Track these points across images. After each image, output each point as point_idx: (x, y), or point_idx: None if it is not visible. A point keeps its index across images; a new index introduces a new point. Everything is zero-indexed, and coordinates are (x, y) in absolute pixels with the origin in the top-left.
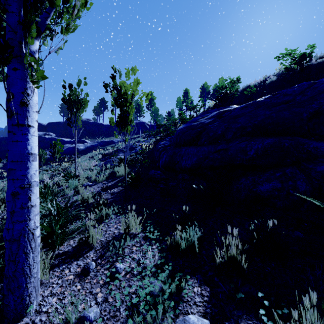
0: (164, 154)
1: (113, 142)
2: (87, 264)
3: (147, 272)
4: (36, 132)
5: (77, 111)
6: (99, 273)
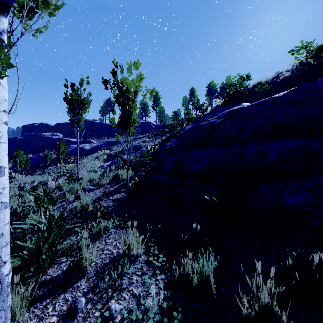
0: (171, 157)
1: (118, 142)
2: (74, 301)
3: (149, 321)
4: (3, 138)
5: (79, 111)
6: (89, 315)
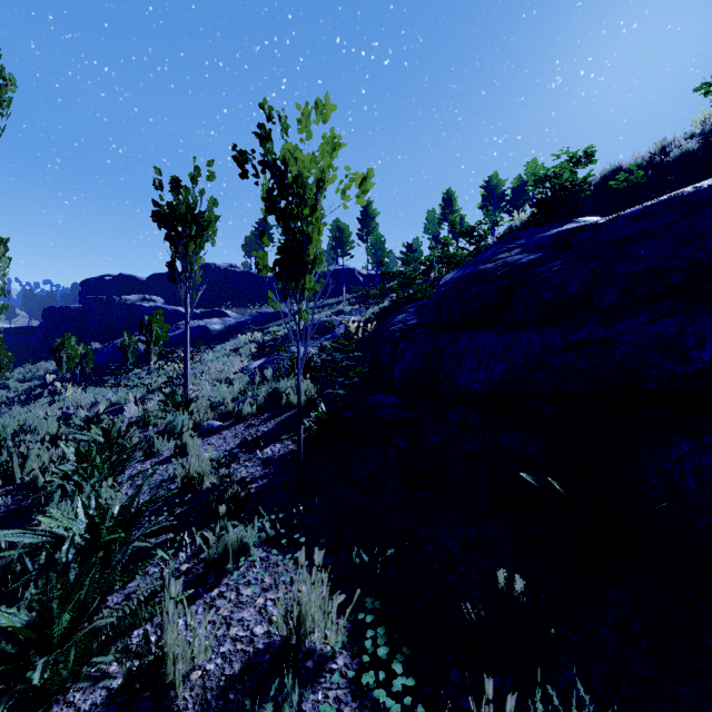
0: (407, 350)
1: (284, 315)
2: None
3: None
4: None
5: (189, 242)
6: None
